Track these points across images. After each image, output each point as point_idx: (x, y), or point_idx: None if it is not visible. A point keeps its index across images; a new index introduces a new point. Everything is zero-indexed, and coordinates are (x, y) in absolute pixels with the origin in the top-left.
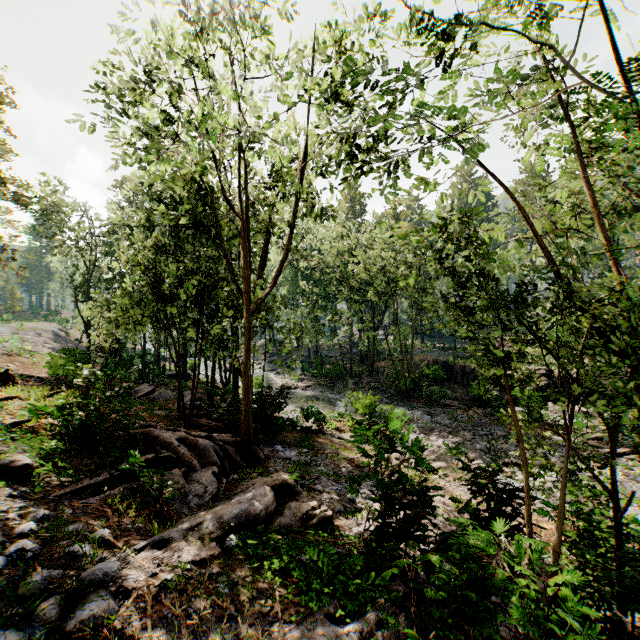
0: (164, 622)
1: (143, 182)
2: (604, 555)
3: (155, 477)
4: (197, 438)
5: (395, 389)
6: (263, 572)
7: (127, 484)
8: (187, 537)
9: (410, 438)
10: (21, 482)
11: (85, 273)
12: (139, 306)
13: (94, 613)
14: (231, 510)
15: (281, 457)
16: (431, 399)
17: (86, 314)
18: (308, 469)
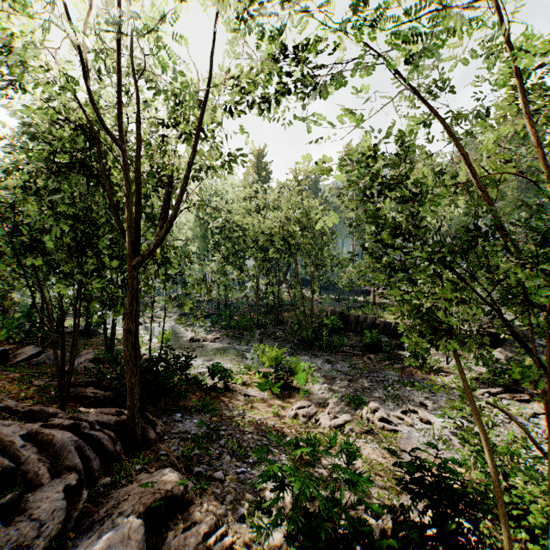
0: None
1: (26, 121)
2: (517, 517)
3: None
4: (54, 431)
5: (298, 338)
6: None
7: None
8: None
9: (314, 389)
10: None
11: None
12: (1, 258)
13: None
14: None
15: (178, 431)
16: (330, 347)
17: None
18: (209, 444)
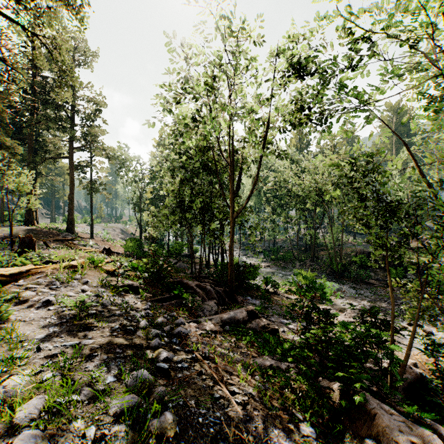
0: (204, 344)
1: (171, 143)
2: None
3: (190, 297)
4: (205, 285)
5: (330, 270)
6: (242, 341)
7: (177, 300)
8: (207, 322)
9: (338, 302)
10: (136, 293)
11: (139, 195)
12: (172, 214)
13: (182, 330)
14: (226, 316)
15: (250, 302)
16: (358, 279)
17: (144, 219)
18: (266, 310)
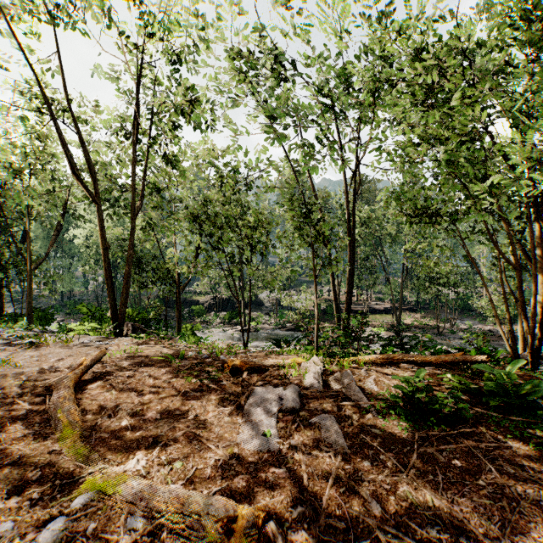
0: None
1: None
2: None
3: None
4: None
5: None
6: None
7: None
8: None
9: None
10: None
11: None
12: None
13: None
14: None
15: None
16: None
17: None
18: None
